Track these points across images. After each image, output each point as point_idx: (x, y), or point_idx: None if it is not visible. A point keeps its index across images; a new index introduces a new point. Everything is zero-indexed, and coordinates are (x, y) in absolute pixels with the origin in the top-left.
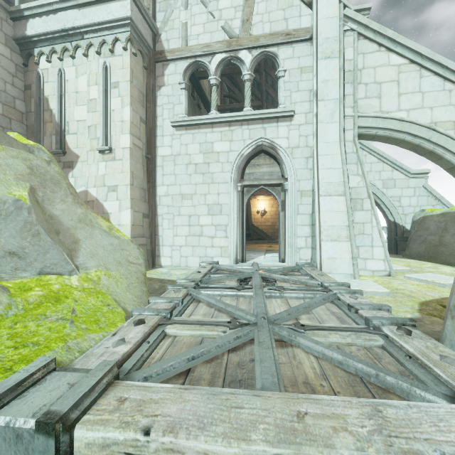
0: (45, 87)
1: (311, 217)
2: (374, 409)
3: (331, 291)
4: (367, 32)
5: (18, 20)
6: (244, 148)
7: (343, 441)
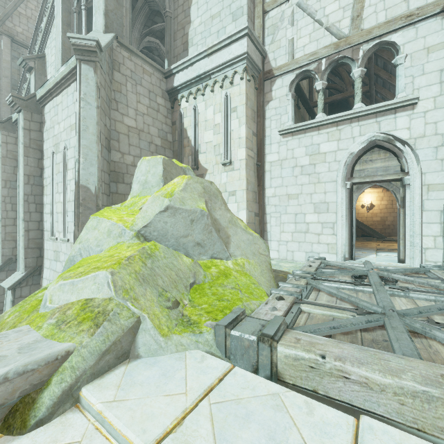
0: (184, 121)
1: (441, 214)
2: None
3: None
4: None
5: (169, 77)
6: (354, 146)
7: None
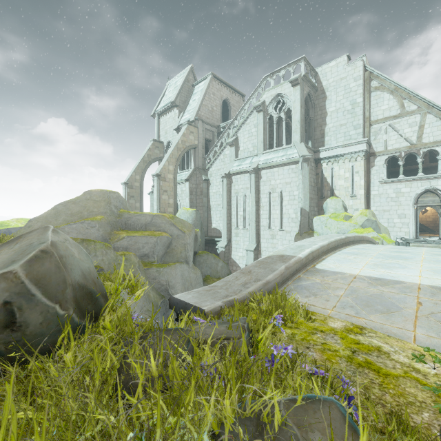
0: (325, 174)
1: None
2: None
3: None
4: None
5: (316, 152)
6: (418, 191)
7: None
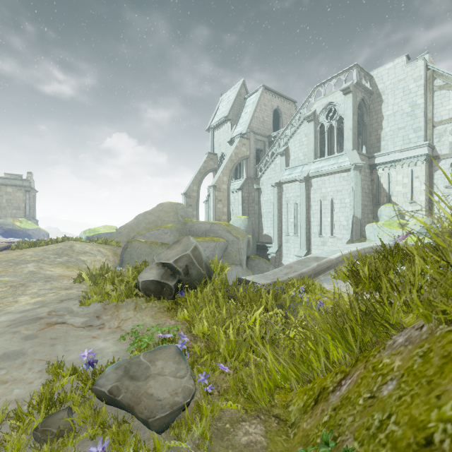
0: (380, 180)
1: None
2: None
3: None
4: None
5: (371, 158)
6: None
7: None
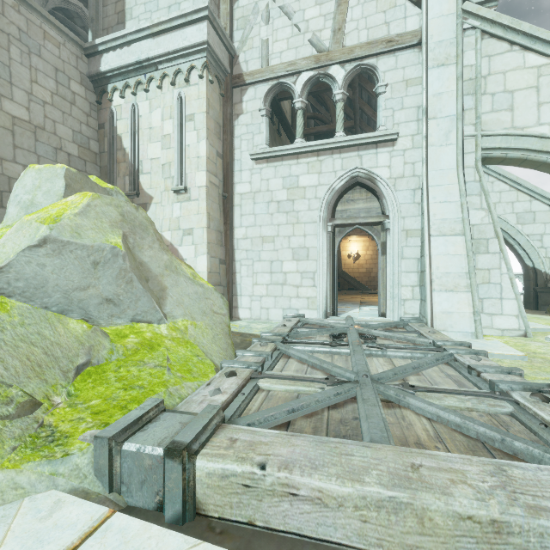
0: (118, 125)
1: (419, 263)
2: (497, 468)
3: (446, 350)
4: (495, 28)
5: (93, 56)
6: (336, 181)
7: (461, 491)
